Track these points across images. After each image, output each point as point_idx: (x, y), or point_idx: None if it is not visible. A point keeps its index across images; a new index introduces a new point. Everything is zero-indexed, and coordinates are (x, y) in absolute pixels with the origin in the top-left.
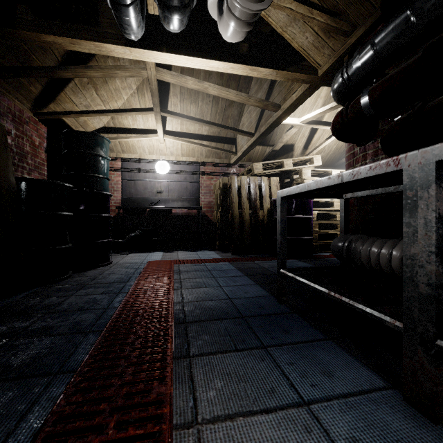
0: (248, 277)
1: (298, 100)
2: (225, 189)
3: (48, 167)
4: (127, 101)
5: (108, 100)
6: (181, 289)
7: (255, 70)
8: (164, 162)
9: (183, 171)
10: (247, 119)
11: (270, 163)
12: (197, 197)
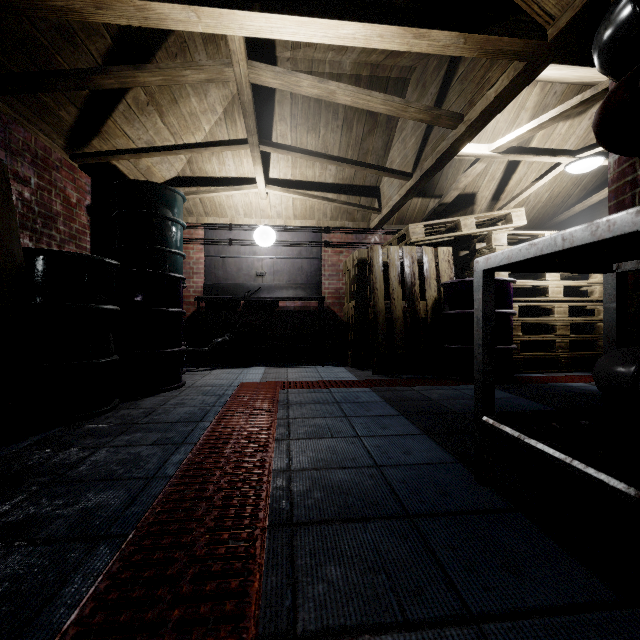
0: (407, 418)
1: (500, 98)
2: (362, 268)
3: (92, 238)
4: (209, 134)
5: (180, 132)
6: (287, 440)
7: (423, 37)
8: (267, 228)
9: (295, 241)
10: (399, 152)
11: (436, 224)
12: (318, 282)
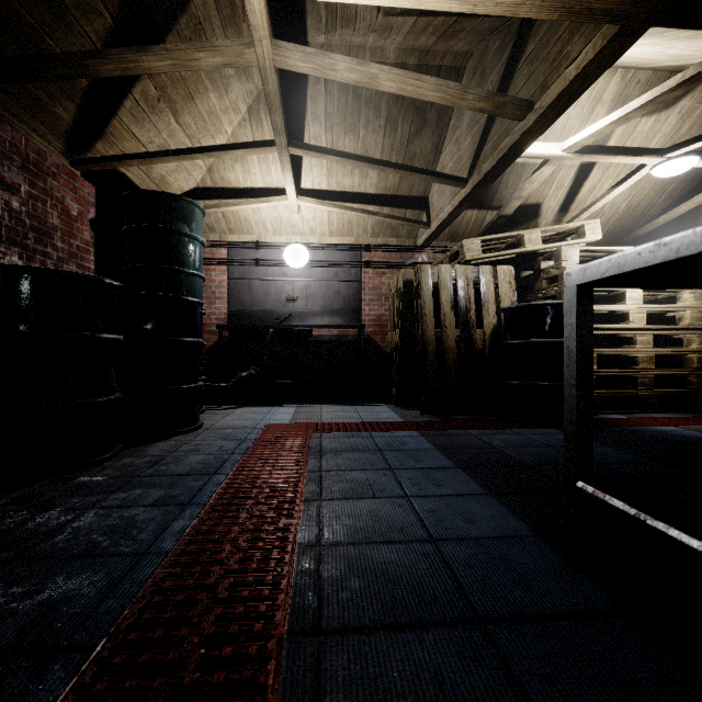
0: (466, 471)
1: (582, 76)
2: (408, 291)
3: (96, 257)
4: (232, 137)
5: (198, 134)
6: (318, 501)
7: None
8: (299, 246)
9: (331, 261)
10: (451, 155)
11: (495, 240)
12: (357, 308)
